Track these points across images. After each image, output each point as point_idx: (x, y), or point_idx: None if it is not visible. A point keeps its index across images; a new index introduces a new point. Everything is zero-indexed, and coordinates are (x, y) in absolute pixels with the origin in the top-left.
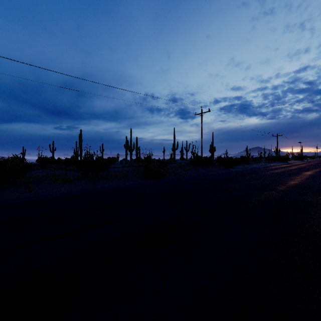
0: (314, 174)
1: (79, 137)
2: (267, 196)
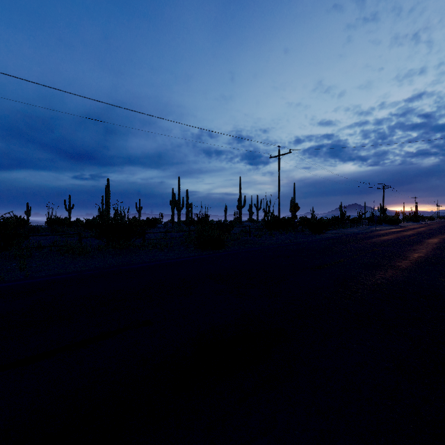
0: (443, 243)
1: (106, 190)
2: (385, 278)
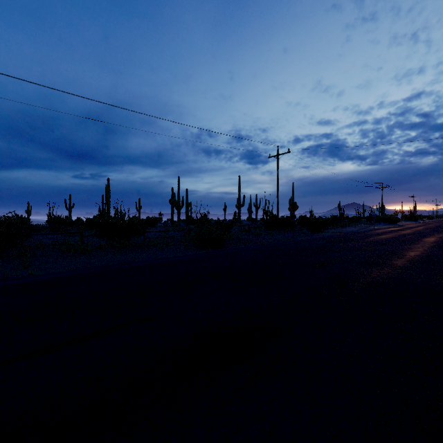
0: (440, 241)
1: (106, 189)
2: (381, 276)
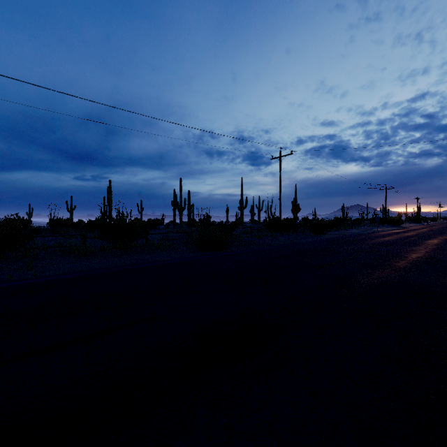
0: (443, 244)
1: (108, 191)
2: (382, 277)
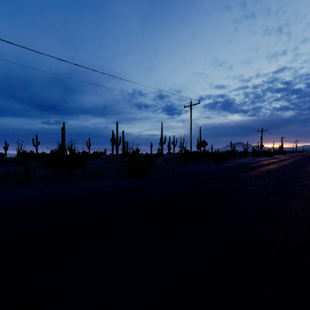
0: None
1: (62, 130)
2: (306, 209)
